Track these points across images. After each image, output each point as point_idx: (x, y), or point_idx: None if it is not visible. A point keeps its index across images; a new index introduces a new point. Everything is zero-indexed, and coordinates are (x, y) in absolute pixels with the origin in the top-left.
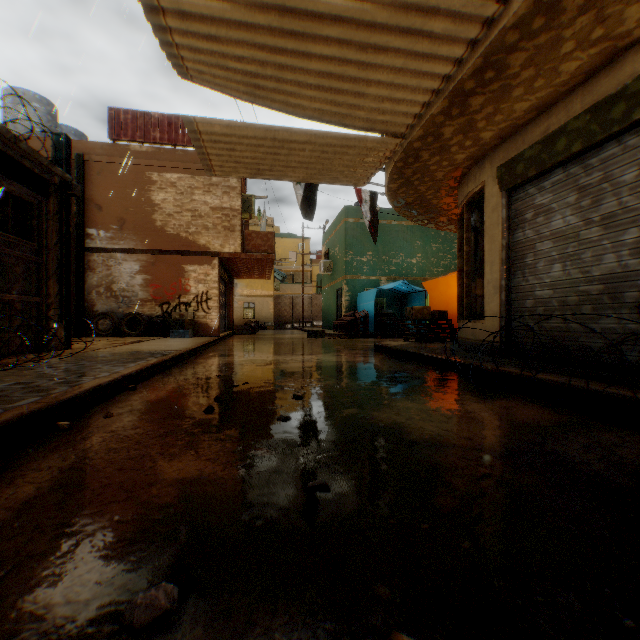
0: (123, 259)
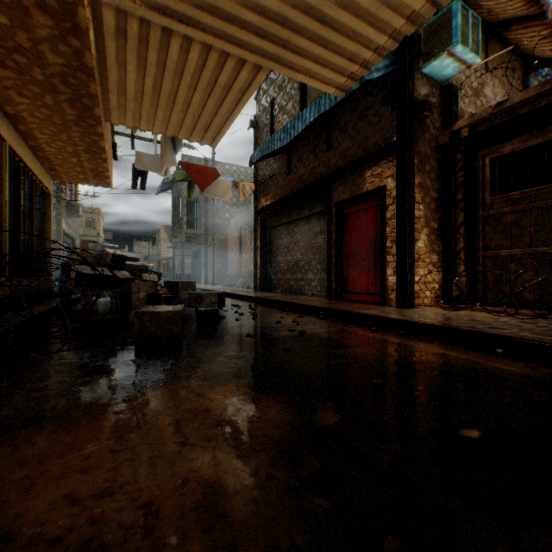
0: None
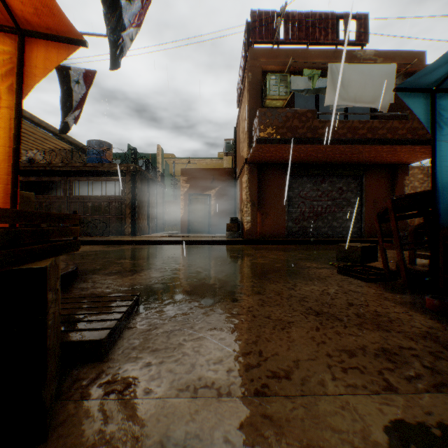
0: (238, 183)
